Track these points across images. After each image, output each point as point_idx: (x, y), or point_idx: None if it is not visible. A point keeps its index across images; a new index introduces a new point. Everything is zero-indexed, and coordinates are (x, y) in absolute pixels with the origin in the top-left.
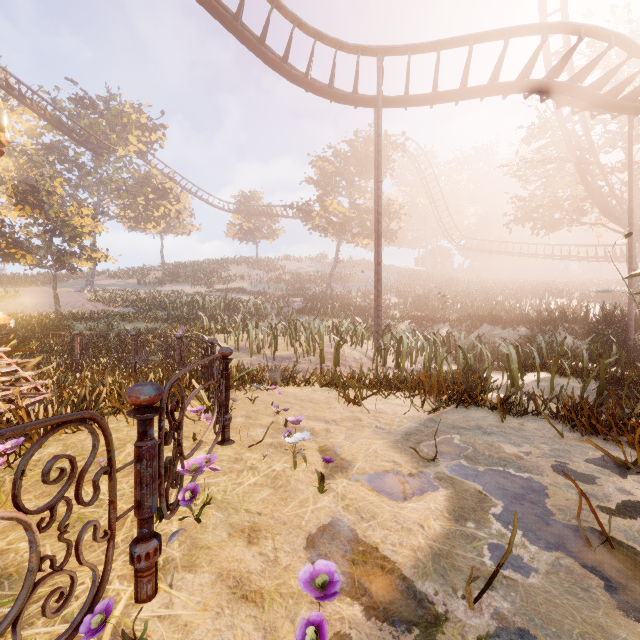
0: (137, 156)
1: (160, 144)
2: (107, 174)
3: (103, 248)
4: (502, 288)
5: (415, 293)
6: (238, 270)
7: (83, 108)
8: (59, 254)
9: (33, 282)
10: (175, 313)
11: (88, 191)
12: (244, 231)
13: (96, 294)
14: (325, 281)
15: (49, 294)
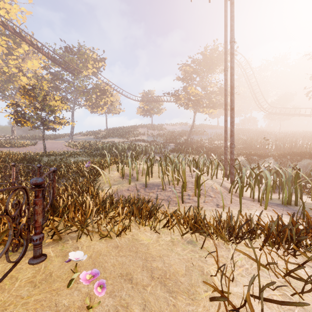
0: (94, 76)
1: (103, 68)
2: (77, 83)
3: (65, 117)
4: (300, 136)
5: (242, 140)
6: (142, 130)
7: (66, 52)
8: (43, 120)
9: (48, 138)
10: (99, 152)
11: (69, 93)
12: (145, 111)
13: (69, 142)
14: (187, 134)
15: (52, 143)
